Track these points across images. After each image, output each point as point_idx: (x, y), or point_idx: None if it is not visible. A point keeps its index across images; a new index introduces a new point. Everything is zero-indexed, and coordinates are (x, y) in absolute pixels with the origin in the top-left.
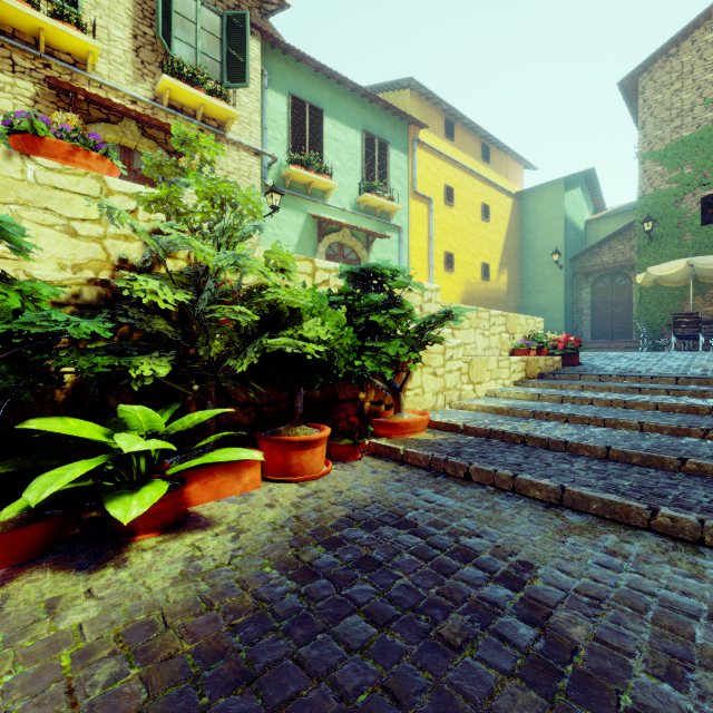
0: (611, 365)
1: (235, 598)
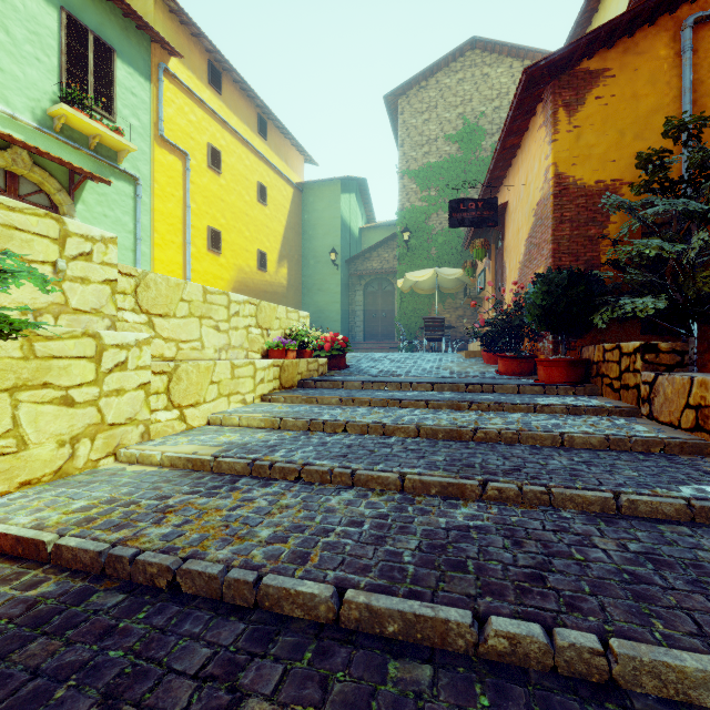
0: (375, 368)
1: None
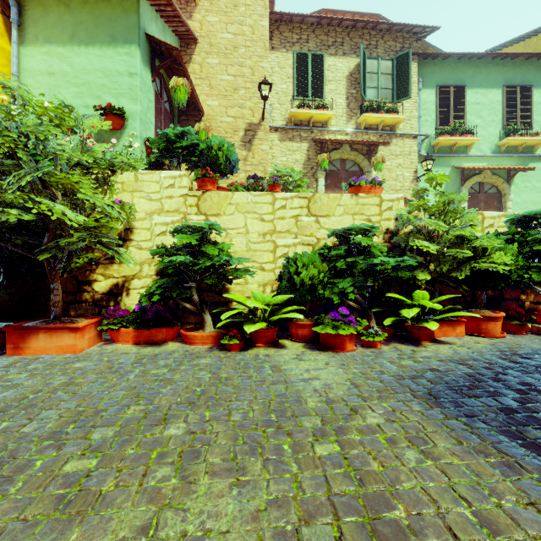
0: None
1: (485, 361)
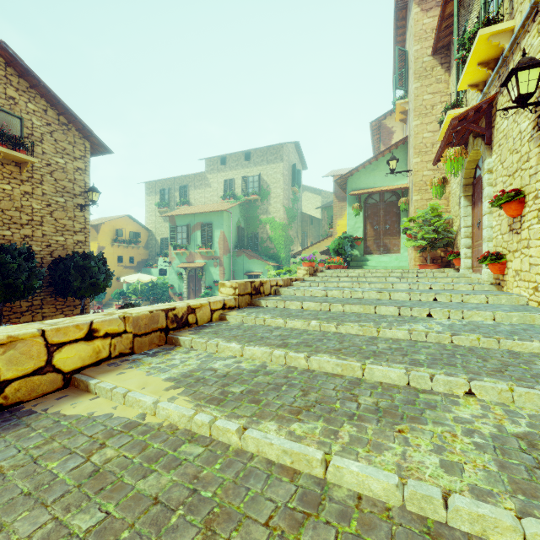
0: None
1: None
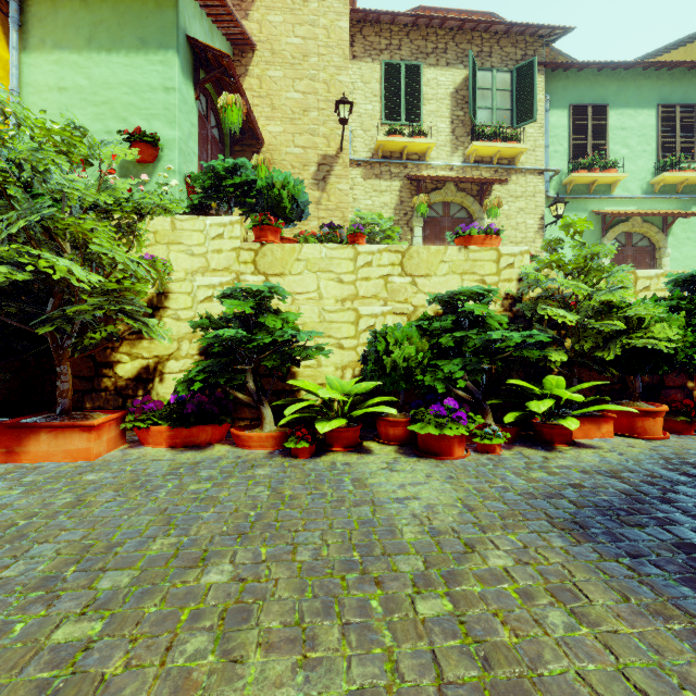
0: None
1: (646, 473)
